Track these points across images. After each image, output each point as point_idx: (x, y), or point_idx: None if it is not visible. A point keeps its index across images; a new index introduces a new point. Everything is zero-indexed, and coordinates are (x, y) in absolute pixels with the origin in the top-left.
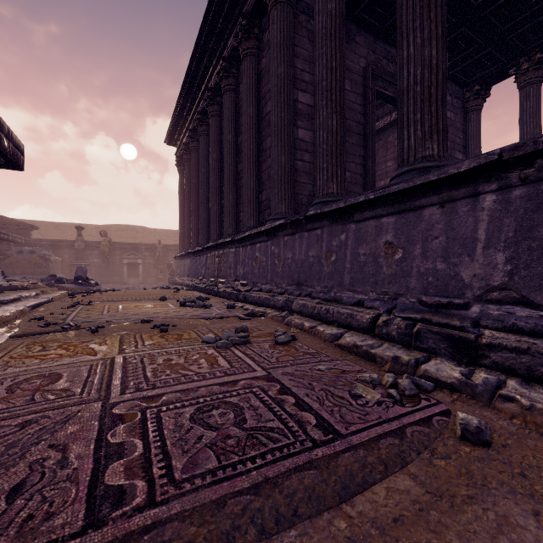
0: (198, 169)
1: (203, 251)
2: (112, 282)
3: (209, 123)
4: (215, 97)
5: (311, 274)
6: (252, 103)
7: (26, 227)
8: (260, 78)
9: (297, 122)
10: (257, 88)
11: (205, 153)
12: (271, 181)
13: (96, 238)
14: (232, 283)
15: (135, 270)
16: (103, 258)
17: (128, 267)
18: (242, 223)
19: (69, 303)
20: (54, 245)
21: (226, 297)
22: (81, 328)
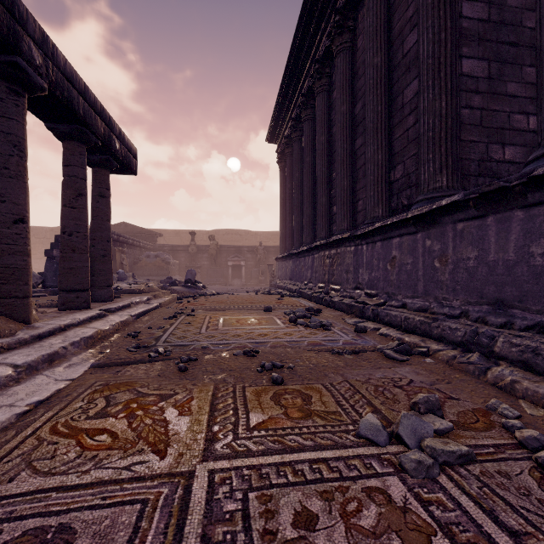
0: (301, 161)
1: (308, 251)
2: (219, 284)
3: (316, 102)
4: (323, 69)
5: (540, 288)
6: (380, 48)
7: (153, 235)
8: (392, 11)
9: (460, 49)
10: (387, 27)
11: (310, 140)
12: (421, 144)
13: (206, 243)
14: (351, 292)
15: (238, 272)
16: (211, 260)
17: (232, 269)
18: (360, 214)
19: (174, 310)
20: (173, 250)
21: (344, 310)
22: (169, 358)
